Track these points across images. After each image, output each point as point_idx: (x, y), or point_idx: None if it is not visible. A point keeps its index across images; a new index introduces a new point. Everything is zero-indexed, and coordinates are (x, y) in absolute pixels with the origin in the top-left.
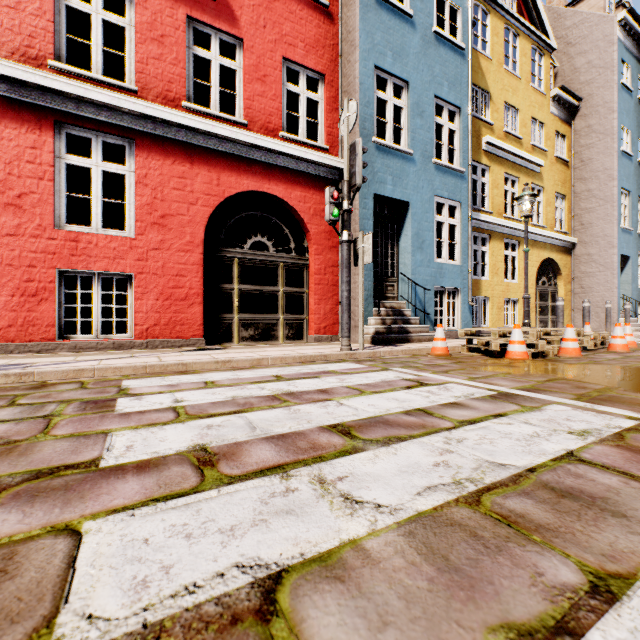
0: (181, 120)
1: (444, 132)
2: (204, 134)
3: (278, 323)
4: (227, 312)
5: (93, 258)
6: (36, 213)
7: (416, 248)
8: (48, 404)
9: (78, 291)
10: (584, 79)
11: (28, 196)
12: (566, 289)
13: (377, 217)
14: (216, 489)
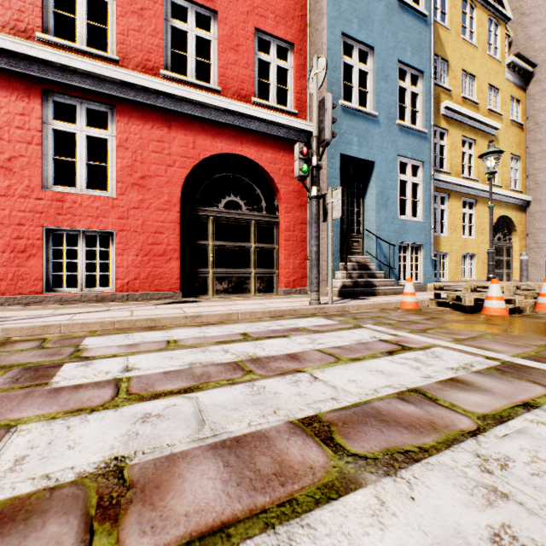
0: (159, 87)
1: (407, 95)
2: (180, 100)
3: (250, 277)
4: (202, 267)
5: (77, 217)
6: (25, 175)
7: (381, 205)
8: None
9: (64, 247)
10: (539, 46)
11: (17, 159)
12: (521, 244)
13: (343, 177)
14: None
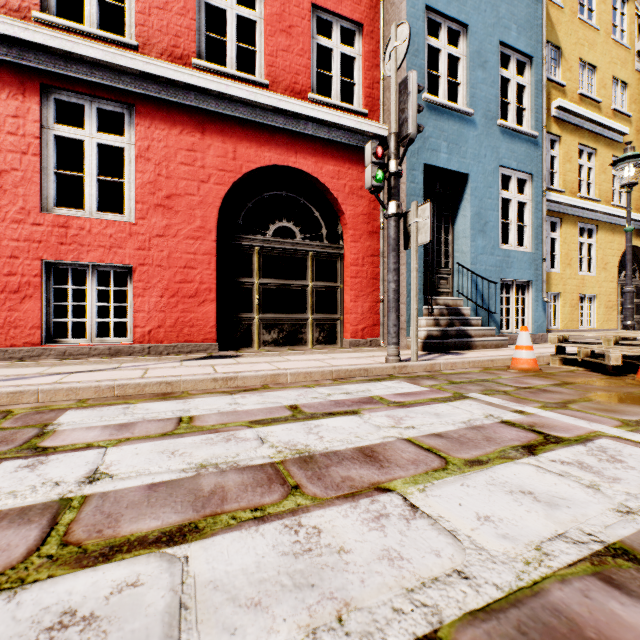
0: (188, 79)
1: (511, 88)
2: (217, 97)
3: (306, 324)
4: (246, 311)
5: (86, 247)
6: (18, 194)
7: (477, 231)
8: None
9: (69, 286)
10: None
11: (9, 174)
12: None
13: (427, 195)
14: None
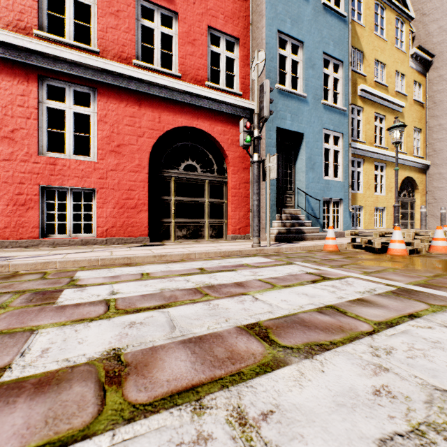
0: (131, 73)
1: (330, 80)
2: (149, 84)
3: (204, 225)
4: (166, 217)
5: (66, 177)
6: (25, 144)
7: (309, 168)
8: (4, 294)
9: (56, 202)
10: (436, 40)
11: (19, 131)
12: (422, 200)
13: (279, 145)
14: (110, 431)
